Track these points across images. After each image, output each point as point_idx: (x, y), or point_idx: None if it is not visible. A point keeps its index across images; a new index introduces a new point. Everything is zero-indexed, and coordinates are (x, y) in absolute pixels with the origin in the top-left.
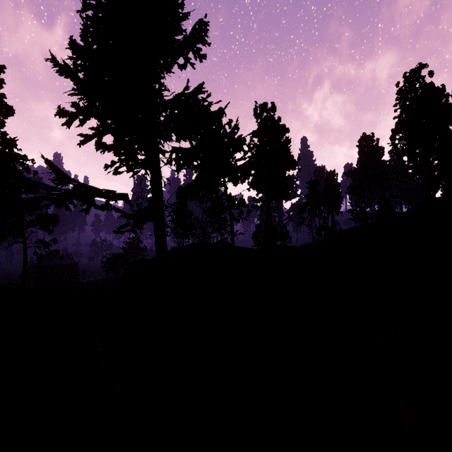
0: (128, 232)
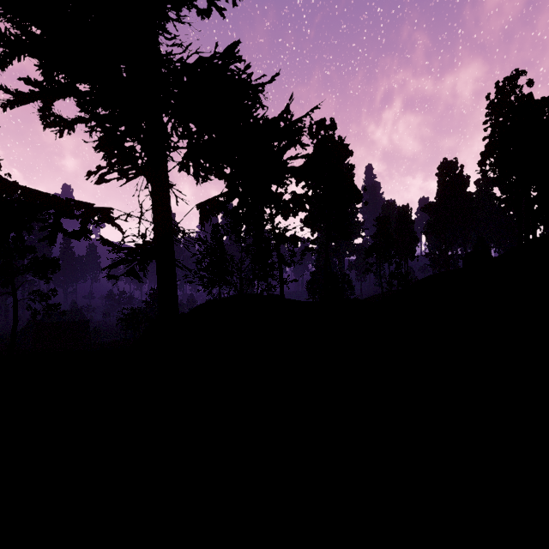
0: (128, 275)
